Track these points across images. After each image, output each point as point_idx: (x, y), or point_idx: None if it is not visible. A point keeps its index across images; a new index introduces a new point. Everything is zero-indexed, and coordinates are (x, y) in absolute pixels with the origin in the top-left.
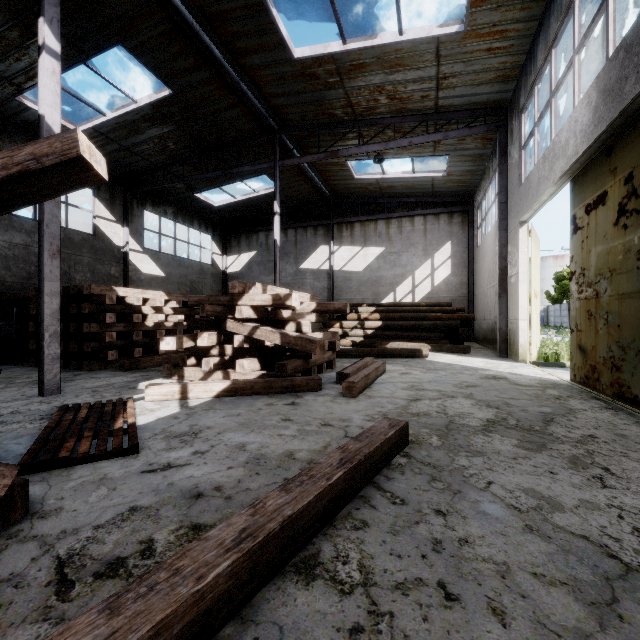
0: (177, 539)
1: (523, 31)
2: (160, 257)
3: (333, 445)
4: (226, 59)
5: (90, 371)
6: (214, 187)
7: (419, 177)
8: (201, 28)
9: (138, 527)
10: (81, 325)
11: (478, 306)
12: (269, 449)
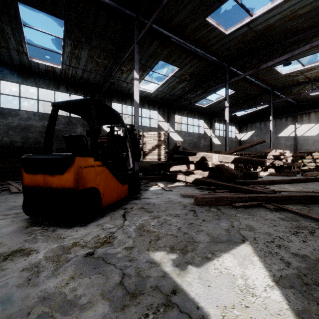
0: None
1: None
2: (219, 138)
3: None
4: (256, 80)
5: None
6: None
7: None
8: (250, 77)
9: None
10: None
11: None
12: None
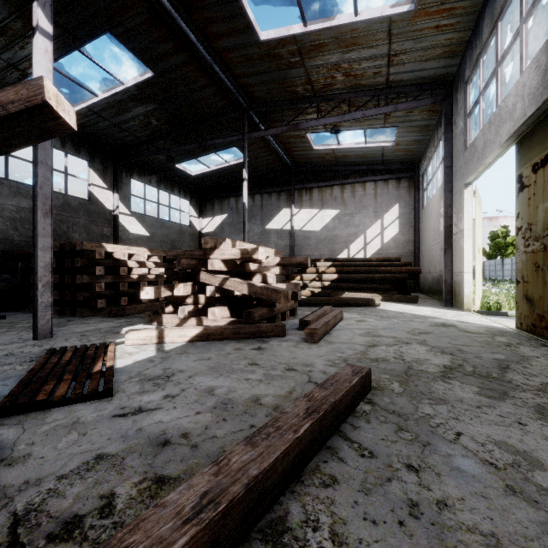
0: (139, 494)
1: (469, 8)
2: (145, 219)
3: (298, 390)
4: (200, 43)
5: (82, 317)
6: (191, 158)
7: (370, 147)
8: (178, 15)
9: (101, 478)
10: (75, 277)
11: (423, 261)
12: (236, 394)
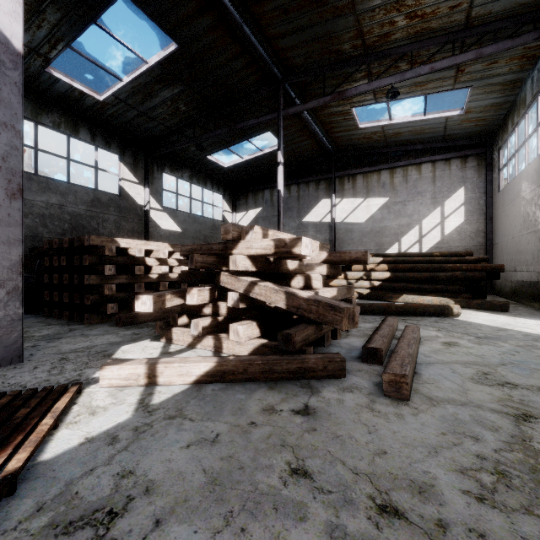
0: None
1: None
2: (177, 214)
3: None
4: None
5: (89, 325)
6: (223, 148)
7: (430, 119)
8: None
9: None
10: (84, 277)
11: (501, 256)
12: None
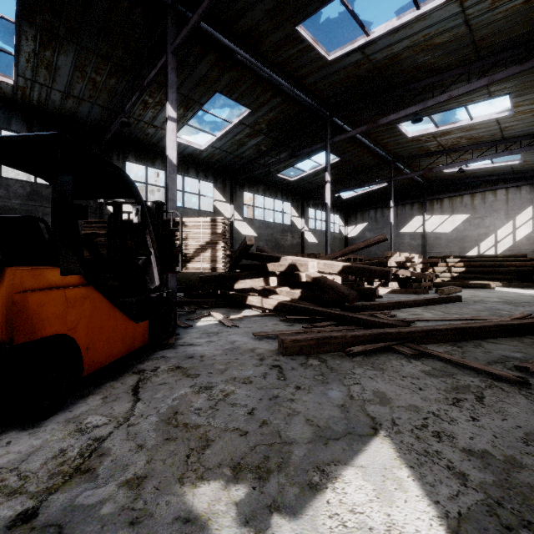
0: None
1: None
2: (315, 232)
3: None
4: (371, 143)
5: None
6: None
7: (498, 165)
8: (362, 137)
9: None
10: None
11: None
12: None
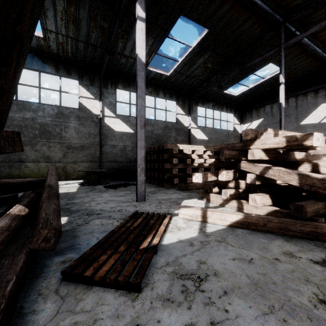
0: None
1: None
2: (205, 129)
3: None
4: None
5: (166, 188)
6: (234, 83)
7: None
8: None
9: None
10: (164, 164)
11: None
12: None
